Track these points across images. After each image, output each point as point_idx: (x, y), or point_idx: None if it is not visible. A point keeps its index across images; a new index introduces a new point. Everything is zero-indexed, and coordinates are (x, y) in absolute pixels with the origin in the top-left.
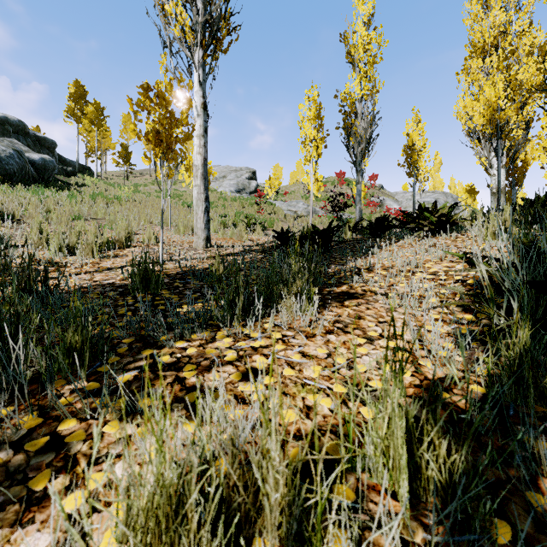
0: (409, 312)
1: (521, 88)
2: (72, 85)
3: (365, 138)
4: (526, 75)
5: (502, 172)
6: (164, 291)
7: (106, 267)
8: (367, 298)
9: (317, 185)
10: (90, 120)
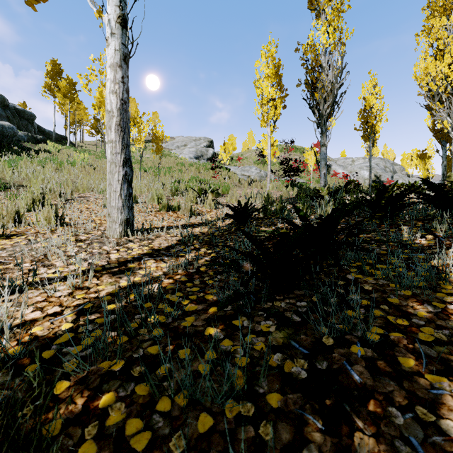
0: None
1: None
2: (49, 64)
3: (332, 94)
4: None
5: None
6: None
7: None
8: None
9: (272, 150)
10: (63, 94)
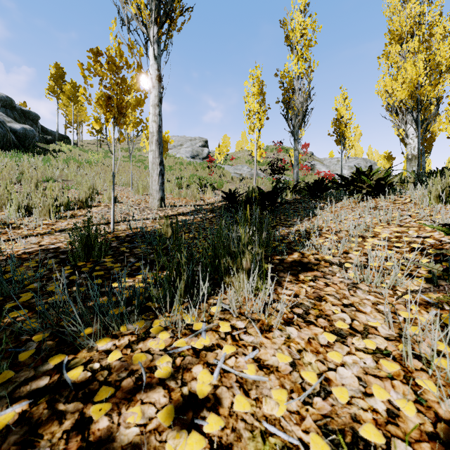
0: (374, 289)
1: (439, 67)
2: (52, 67)
3: (302, 111)
4: (437, 58)
5: (416, 141)
6: (108, 258)
7: (59, 228)
8: (323, 270)
9: (259, 152)
10: (67, 97)
